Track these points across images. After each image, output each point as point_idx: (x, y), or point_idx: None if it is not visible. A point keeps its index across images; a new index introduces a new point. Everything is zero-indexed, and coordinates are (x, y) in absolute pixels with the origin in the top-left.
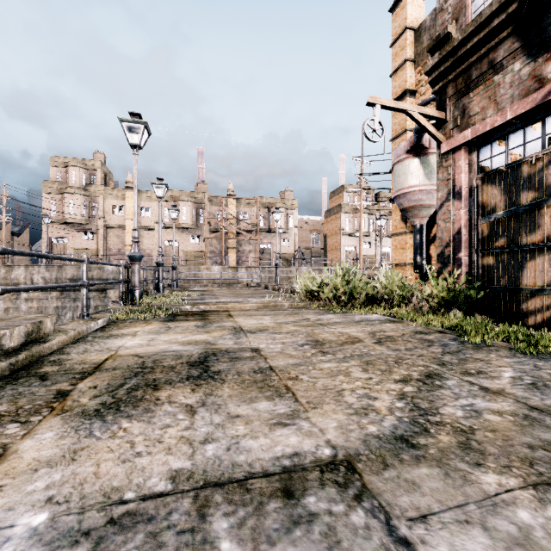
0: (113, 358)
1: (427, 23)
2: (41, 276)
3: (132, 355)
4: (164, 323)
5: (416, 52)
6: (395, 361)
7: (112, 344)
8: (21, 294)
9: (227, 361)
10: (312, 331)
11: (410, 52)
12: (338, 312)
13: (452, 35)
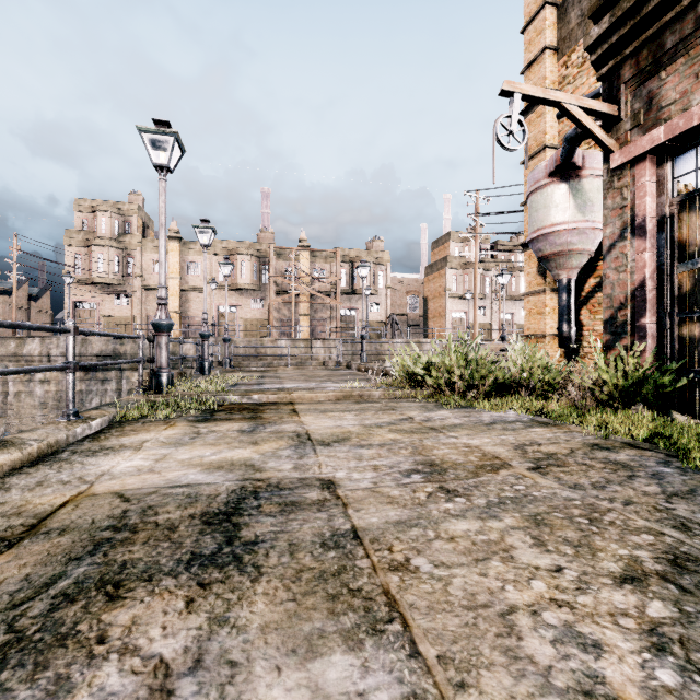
0: (76, 502)
1: None
2: (61, 352)
3: (113, 493)
4: (194, 424)
5: (559, 37)
6: (587, 516)
7: (92, 468)
8: (36, 374)
9: (275, 511)
10: (420, 443)
11: (550, 36)
12: (455, 406)
13: None
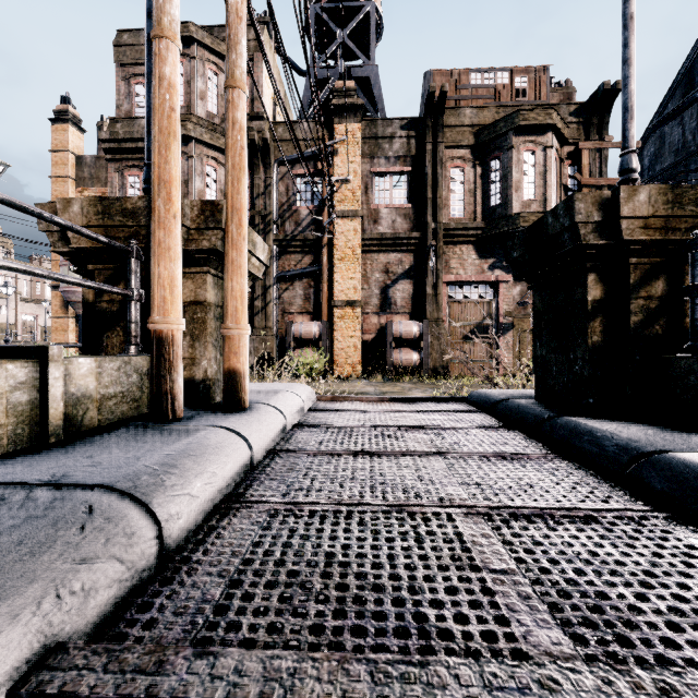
0: None
1: (88, 161)
2: None
3: None
4: None
5: (77, 175)
6: None
7: None
8: None
9: None
10: None
11: (72, 171)
12: None
13: None
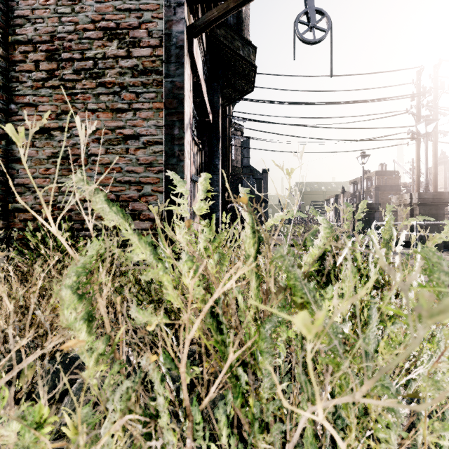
0: None
1: None
2: None
3: None
4: None
5: None
6: None
7: None
8: None
9: None
10: None
11: None
12: None
13: None
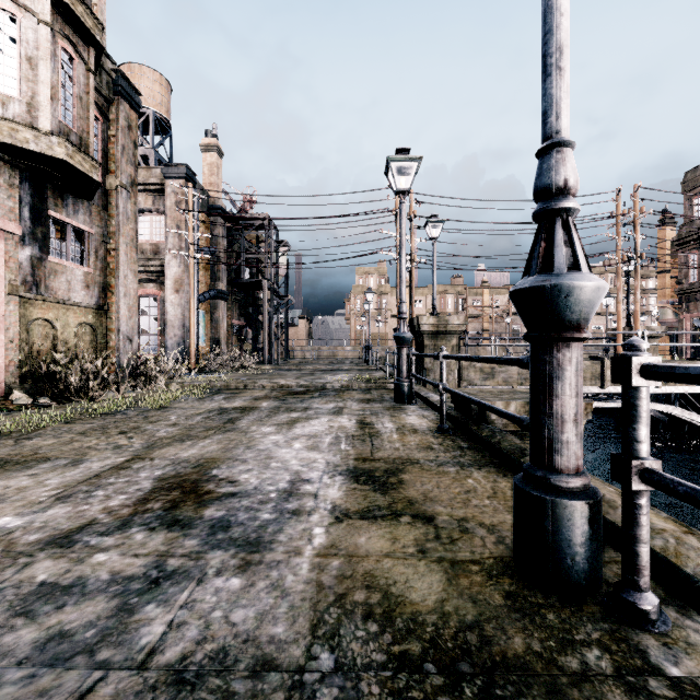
0: None
1: None
2: (380, 354)
3: None
4: None
5: (671, 252)
6: None
7: None
8: None
9: None
10: None
11: (667, 251)
12: None
13: (683, 283)
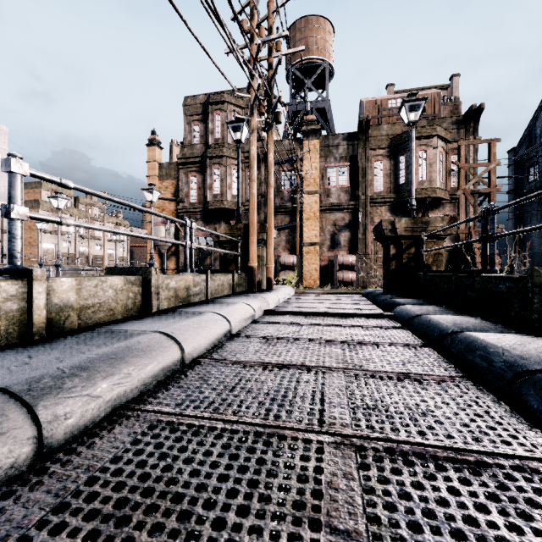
0: None
1: (165, 166)
2: None
3: None
4: None
5: (159, 174)
6: None
7: None
8: None
9: None
10: None
11: (157, 172)
12: None
13: (186, 202)
